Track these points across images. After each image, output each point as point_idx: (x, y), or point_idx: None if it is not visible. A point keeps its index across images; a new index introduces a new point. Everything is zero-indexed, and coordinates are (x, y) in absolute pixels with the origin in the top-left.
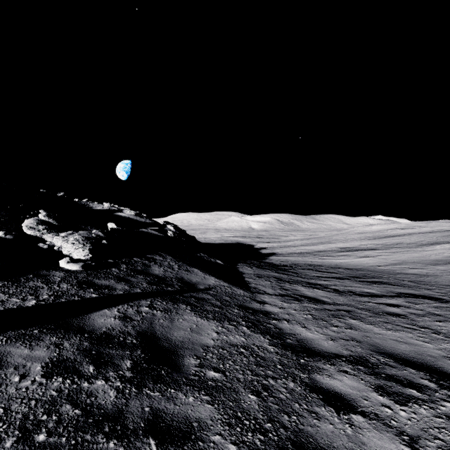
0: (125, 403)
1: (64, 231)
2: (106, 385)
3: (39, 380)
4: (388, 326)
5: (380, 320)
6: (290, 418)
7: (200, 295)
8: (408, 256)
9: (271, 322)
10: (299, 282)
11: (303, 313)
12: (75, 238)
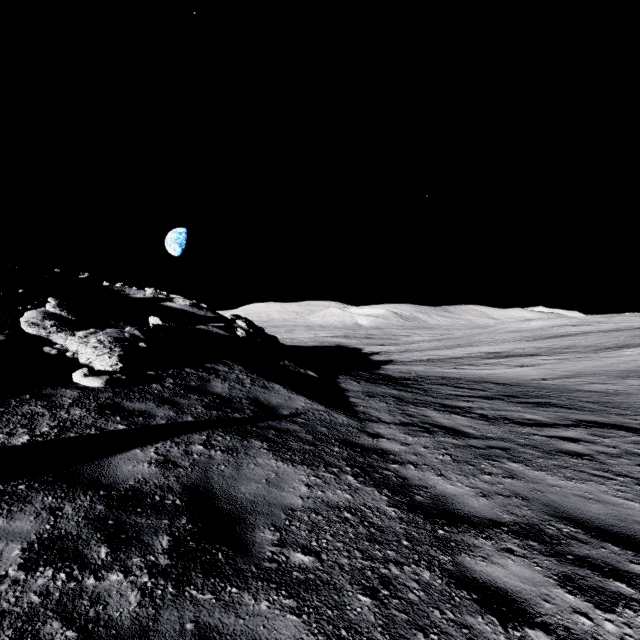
0: (153, 615)
1: (83, 329)
2: (125, 582)
3: (13, 574)
4: (568, 473)
5: (555, 464)
6: (428, 638)
7: (283, 425)
8: (585, 366)
9: (390, 467)
10: (429, 403)
11: (437, 452)
12: (99, 338)
